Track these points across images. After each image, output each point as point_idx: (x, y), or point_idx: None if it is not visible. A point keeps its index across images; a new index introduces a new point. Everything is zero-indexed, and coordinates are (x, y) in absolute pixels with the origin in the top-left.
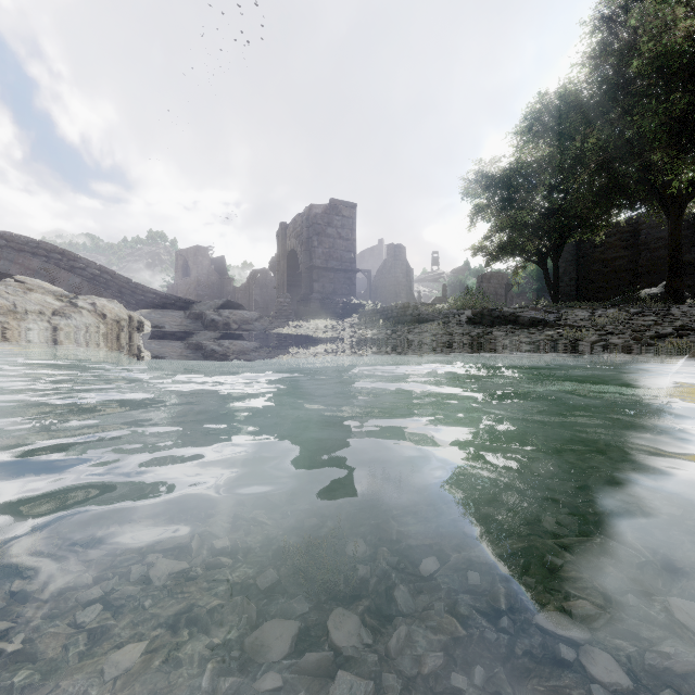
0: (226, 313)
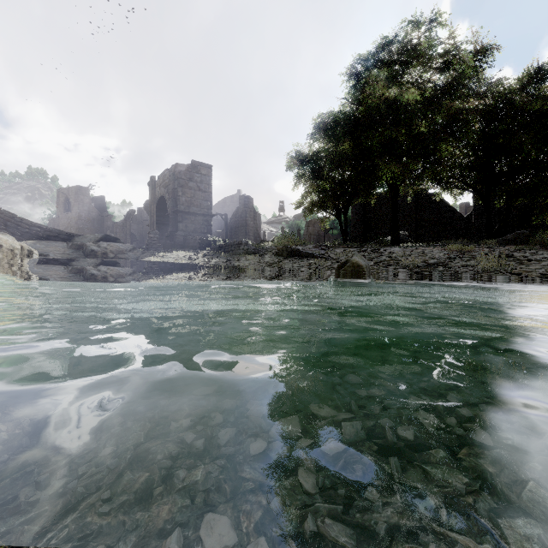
0: (104, 245)
